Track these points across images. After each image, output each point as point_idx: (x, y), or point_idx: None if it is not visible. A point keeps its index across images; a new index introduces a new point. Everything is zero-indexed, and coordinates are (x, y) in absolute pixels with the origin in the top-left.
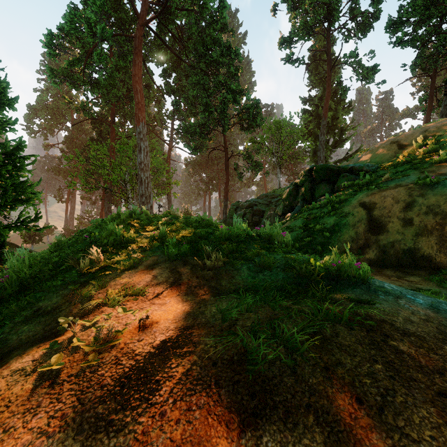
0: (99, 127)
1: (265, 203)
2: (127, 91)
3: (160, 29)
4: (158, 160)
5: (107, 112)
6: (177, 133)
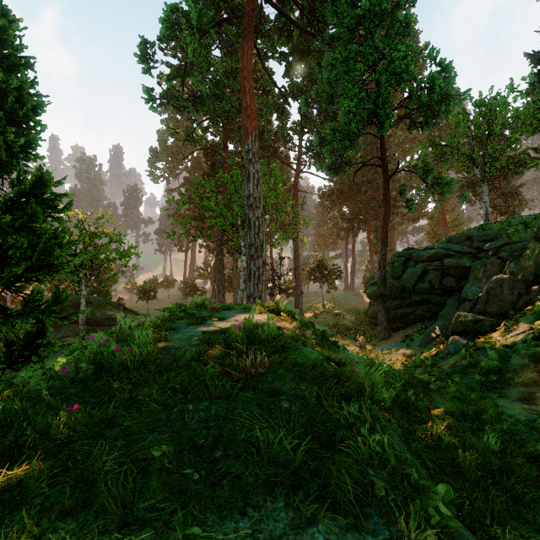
0: (212, 159)
1: (466, 251)
2: (241, 104)
3: (281, 3)
4: (278, 192)
5: (221, 139)
6: (306, 152)
